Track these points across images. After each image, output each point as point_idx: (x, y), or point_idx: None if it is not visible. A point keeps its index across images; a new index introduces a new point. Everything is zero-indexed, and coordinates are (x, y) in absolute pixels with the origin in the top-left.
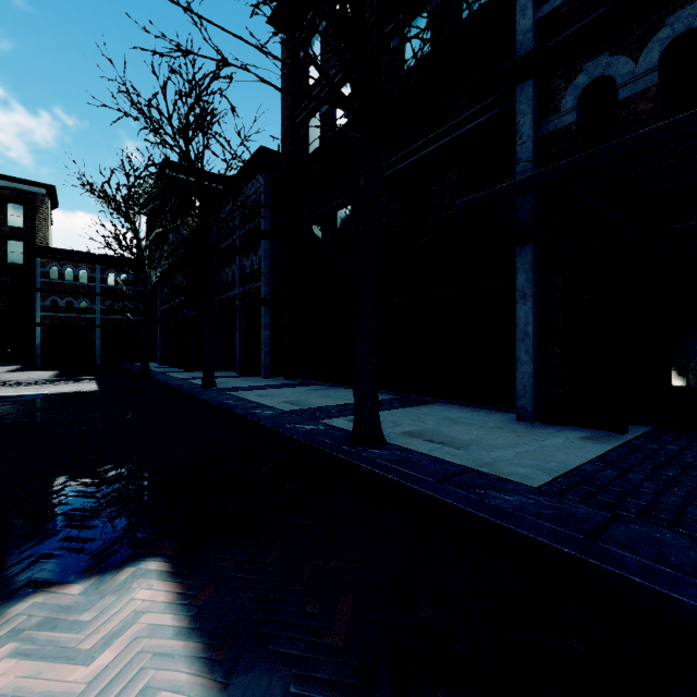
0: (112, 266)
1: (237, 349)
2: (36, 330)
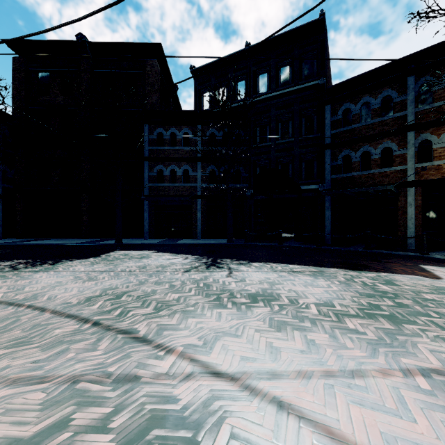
0: None
1: None
2: None
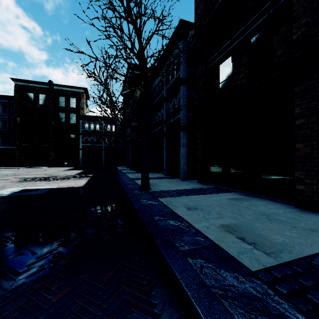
0: (109, 122)
1: (164, 160)
2: (80, 151)
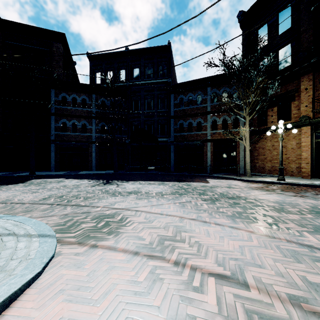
0: None
1: None
2: None
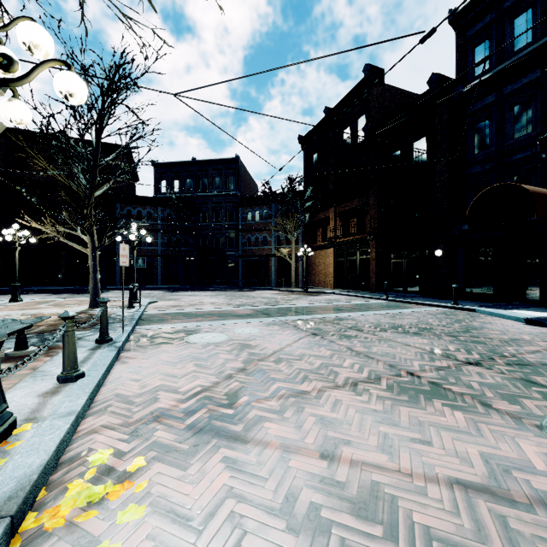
0: None
1: None
2: None
